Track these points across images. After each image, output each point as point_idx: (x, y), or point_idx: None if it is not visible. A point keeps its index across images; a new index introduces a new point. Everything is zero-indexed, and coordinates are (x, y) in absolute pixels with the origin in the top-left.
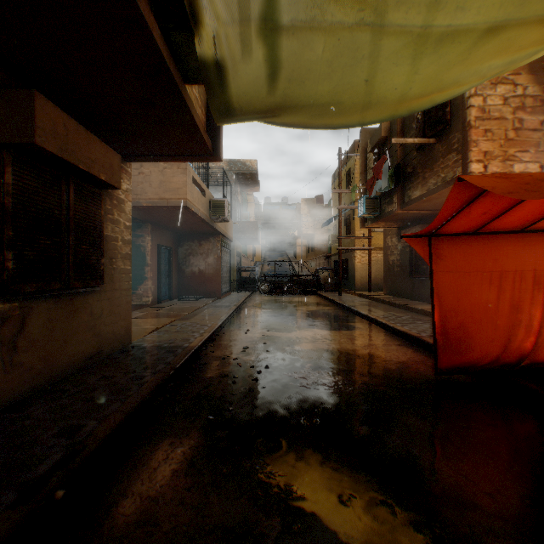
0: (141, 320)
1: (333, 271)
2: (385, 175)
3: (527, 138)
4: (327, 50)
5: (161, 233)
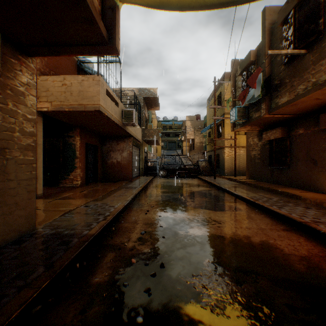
0: (62, 201)
1: (208, 162)
2: (258, 85)
3: None
4: None
5: (88, 135)
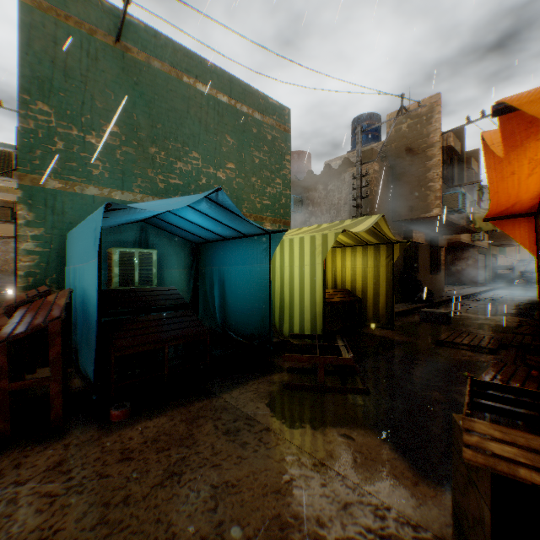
0: None
1: None
2: None
3: None
4: None
5: None
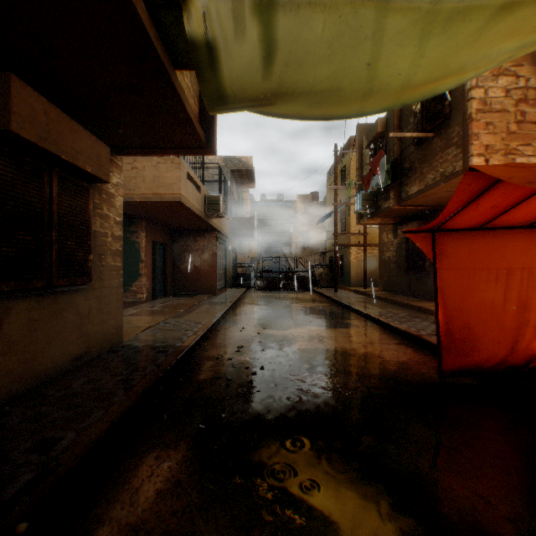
0: (134, 318)
1: (328, 267)
2: (382, 170)
3: (529, 131)
4: (327, 29)
5: (155, 229)
